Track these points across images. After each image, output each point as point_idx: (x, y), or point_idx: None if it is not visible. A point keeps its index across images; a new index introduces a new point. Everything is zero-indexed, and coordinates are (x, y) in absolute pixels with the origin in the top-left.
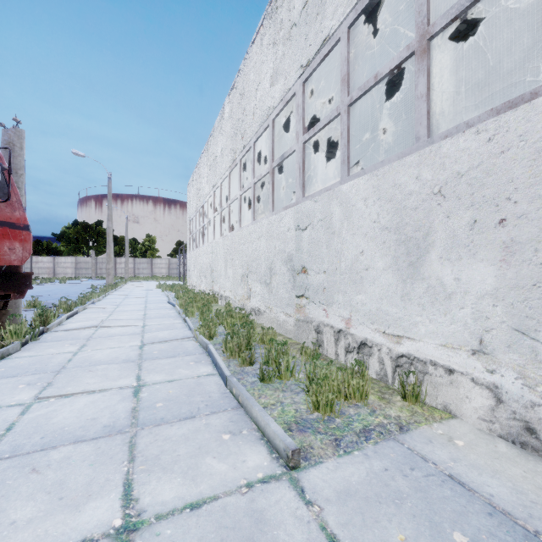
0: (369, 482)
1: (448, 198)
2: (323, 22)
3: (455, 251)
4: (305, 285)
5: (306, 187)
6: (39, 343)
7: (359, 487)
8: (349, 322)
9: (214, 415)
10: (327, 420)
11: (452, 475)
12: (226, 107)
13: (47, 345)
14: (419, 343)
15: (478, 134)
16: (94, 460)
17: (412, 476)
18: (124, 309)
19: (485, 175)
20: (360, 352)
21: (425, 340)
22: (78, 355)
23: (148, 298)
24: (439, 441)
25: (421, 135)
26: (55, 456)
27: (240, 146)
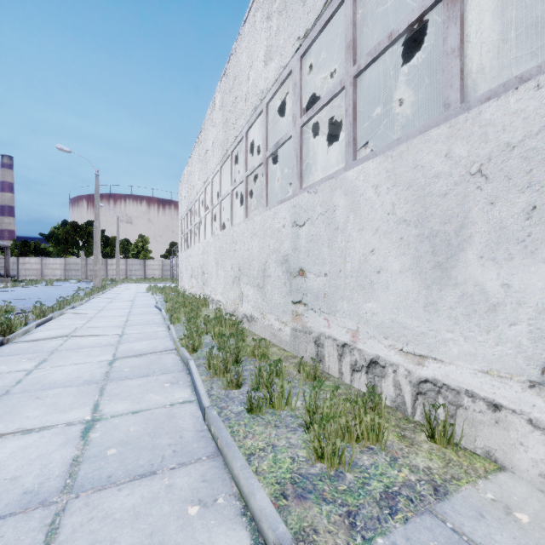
0: None
1: (492, 179)
2: None
3: (502, 248)
4: (303, 290)
5: (303, 177)
6: None
7: None
8: (356, 335)
9: (182, 469)
10: (334, 476)
11: None
12: (217, 97)
13: None
14: (450, 366)
15: (540, 89)
16: None
17: None
18: (105, 314)
19: None
20: (370, 372)
21: (458, 364)
22: (32, 374)
23: (135, 302)
24: (494, 515)
25: (452, 101)
26: None
27: (231, 136)
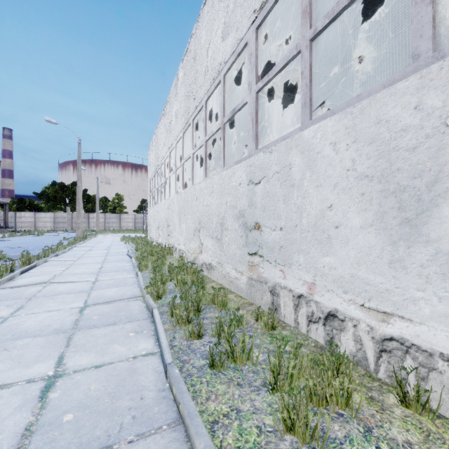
0: None
1: None
2: None
3: None
4: (258, 243)
5: (259, 139)
6: None
7: None
8: (312, 287)
9: (141, 443)
10: None
11: None
12: (180, 73)
13: None
14: (420, 326)
15: None
16: None
17: None
18: (83, 262)
19: None
20: (327, 324)
21: (431, 325)
22: (6, 322)
23: (110, 250)
24: None
25: (422, 51)
26: None
27: (192, 106)
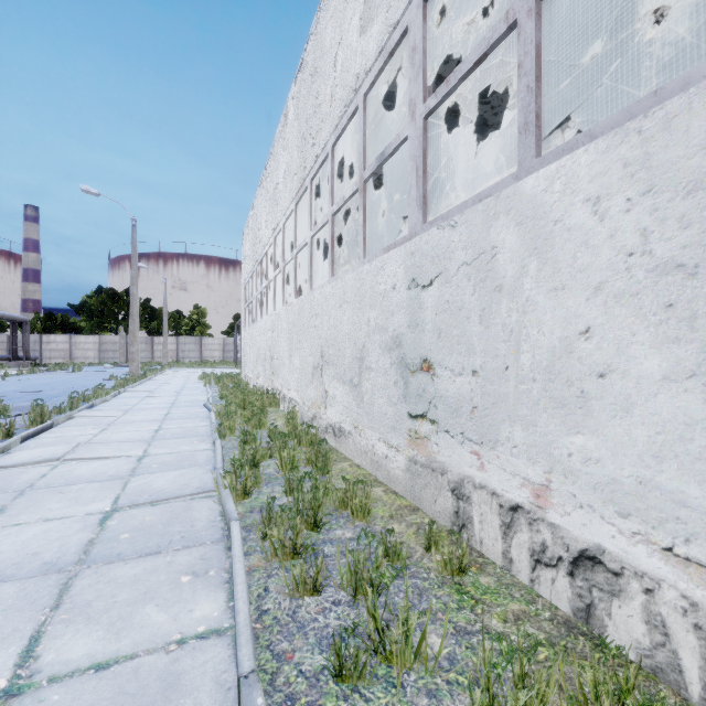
0: None
1: None
2: None
3: None
4: (428, 396)
5: (429, 204)
6: None
7: None
8: (543, 494)
9: None
10: None
11: None
12: (291, 104)
13: None
14: None
15: None
16: None
17: None
18: (131, 418)
19: None
20: (579, 576)
21: None
22: None
23: (179, 397)
24: None
25: None
26: None
27: (310, 157)
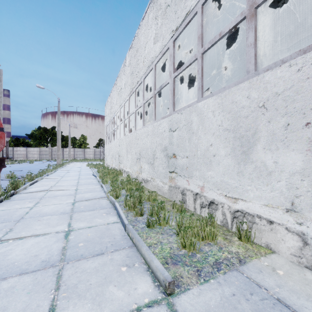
0: (223, 305)
1: (269, 109)
2: (186, 2)
3: (274, 144)
4: (175, 165)
5: (175, 105)
6: (10, 201)
7: (216, 310)
8: (203, 188)
9: (116, 252)
10: (191, 255)
11: (279, 299)
12: (127, 59)
13: (14, 202)
14: (249, 203)
15: (291, 67)
16: (31, 289)
17: (252, 300)
18: (65, 179)
19: (295, 94)
20: (210, 208)
21: (253, 201)
22: (33, 209)
23: (81, 172)
24: (267, 271)
25: (250, 70)
26: (4, 286)
27: (135, 81)
